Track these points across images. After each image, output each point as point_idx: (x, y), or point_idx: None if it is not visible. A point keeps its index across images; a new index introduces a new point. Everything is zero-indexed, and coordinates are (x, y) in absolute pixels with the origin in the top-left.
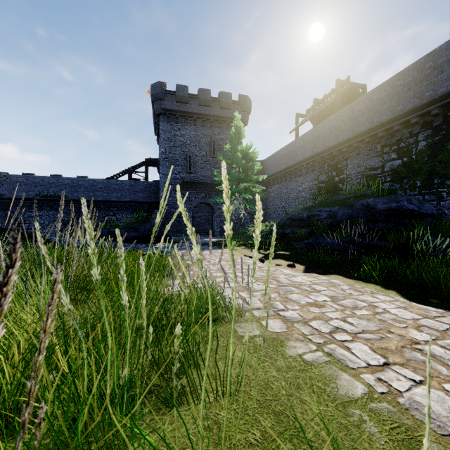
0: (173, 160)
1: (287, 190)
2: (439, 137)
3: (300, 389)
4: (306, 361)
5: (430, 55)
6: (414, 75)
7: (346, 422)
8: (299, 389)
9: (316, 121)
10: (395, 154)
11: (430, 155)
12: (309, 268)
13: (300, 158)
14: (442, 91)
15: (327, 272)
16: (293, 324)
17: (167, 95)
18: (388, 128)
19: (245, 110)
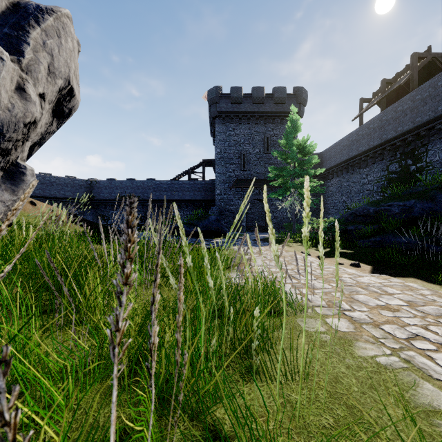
0: (228, 159)
1: (348, 184)
2: None
3: (373, 390)
4: (378, 364)
5: None
6: None
7: (431, 430)
8: (372, 389)
9: (384, 105)
10: None
11: None
12: (377, 268)
13: (365, 147)
14: None
15: (400, 274)
16: (361, 325)
17: (222, 98)
18: None
19: (300, 103)
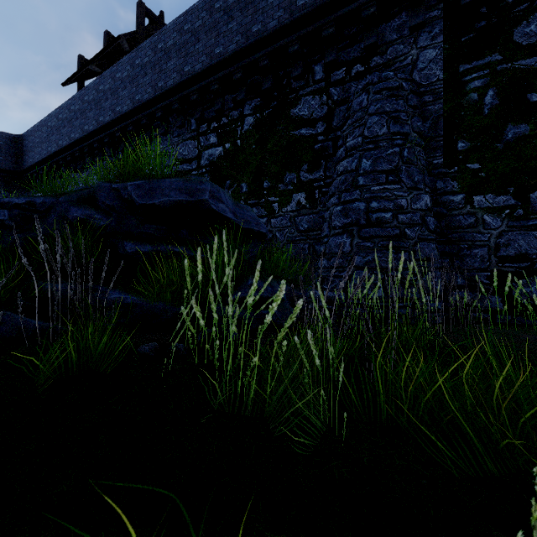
0: None
1: None
2: (270, 111)
3: None
4: None
5: None
6: None
7: None
8: None
9: None
10: (215, 136)
11: (259, 140)
12: None
13: (78, 134)
14: (273, 26)
15: None
16: None
17: None
18: (205, 86)
19: None
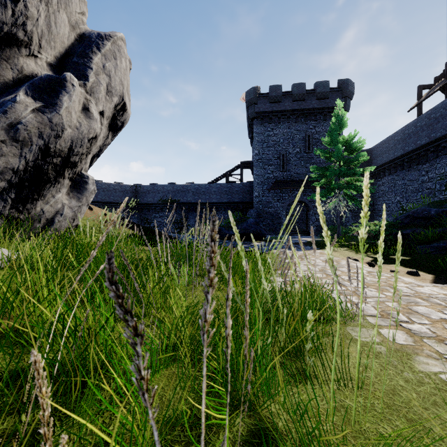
0: (266, 160)
1: (404, 182)
2: None
3: (438, 407)
4: (443, 381)
5: None
6: None
7: None
8: (436, 406)
9: None
10: None
11: None
12: (440, 278)
13: (424, 140)
14: None
15: None
16: (422, 339)
17: (261, 98)
18: None
19: (345, 96)
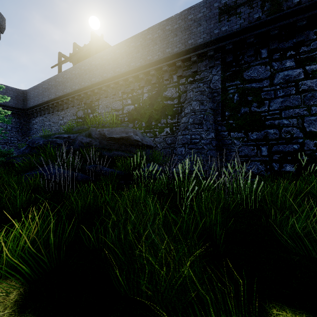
0: None
1: (50, 123)
2: (155, 92)
3: None
4: None
5: (150, 30)
6: (141, 41)
7: None
8: None
9: (76, 64)
10: (130, 100)
11: (150, 104)
12: None
13: (61, 93)
14: (156, 58)
15: None
16: None
17: None
18: (126, 78)
19: None
